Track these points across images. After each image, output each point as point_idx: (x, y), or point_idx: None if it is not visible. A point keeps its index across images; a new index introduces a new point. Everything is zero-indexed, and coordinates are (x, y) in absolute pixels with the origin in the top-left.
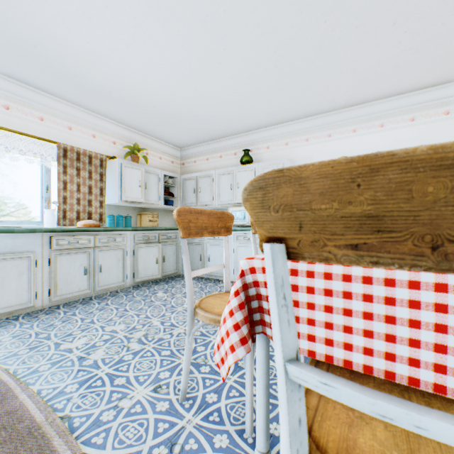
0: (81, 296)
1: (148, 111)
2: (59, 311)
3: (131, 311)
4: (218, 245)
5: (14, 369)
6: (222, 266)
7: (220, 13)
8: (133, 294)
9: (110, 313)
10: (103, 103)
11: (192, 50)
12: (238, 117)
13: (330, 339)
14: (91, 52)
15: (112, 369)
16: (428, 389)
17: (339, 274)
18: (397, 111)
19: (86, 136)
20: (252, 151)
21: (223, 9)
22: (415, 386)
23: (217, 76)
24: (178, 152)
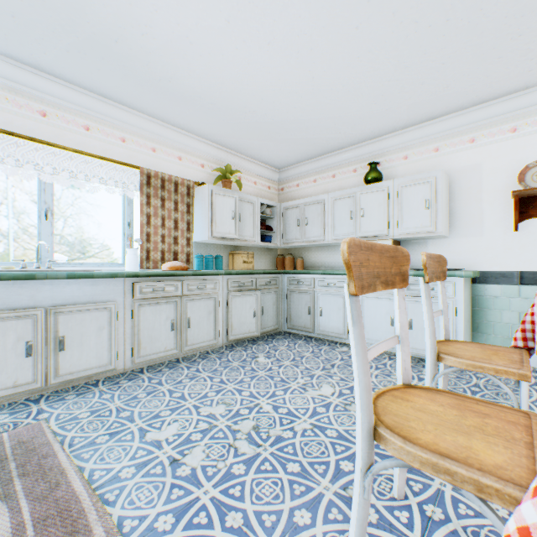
0: (167, 358)
1: (245, 120)
2: (142, 377)
3: (229, 383)
4: (334, 295)
5: (90, 470)
6: (395, 340)
7: None
8: (227, 356)
9: (203, 385)
10: (192, 114)
11: (318, 10)
12: (366, 116)
13: None
14: (181, 38)
15: (218, 490)
16: None
17: None
18: None
19: (171, 159)
20: (380, 165)
21: None
22: None
23: (348, 51)
24: (276, 175)
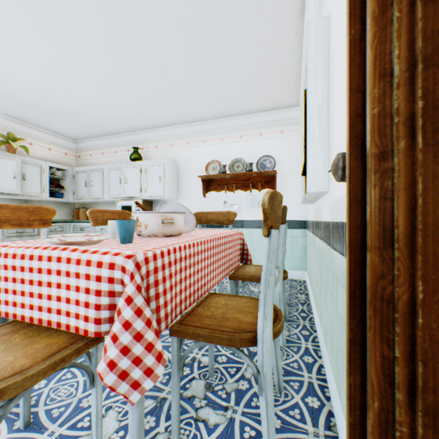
0: None
1: (19, 101)
2: None
3: None
4: None
5: None
6: None
7: (53, 25)
8: None
9: None
10: None
11: (40, 51)
12: (121, 117)
13: (16, 302)
14: None
15: None
16: (55, 326)
17: (20, 254)
18: (251, 127)
19: None
20: (143, 149)
21: (54, 22)
22: (51, 326)
23: (79, 78)
24: (73, 144)
